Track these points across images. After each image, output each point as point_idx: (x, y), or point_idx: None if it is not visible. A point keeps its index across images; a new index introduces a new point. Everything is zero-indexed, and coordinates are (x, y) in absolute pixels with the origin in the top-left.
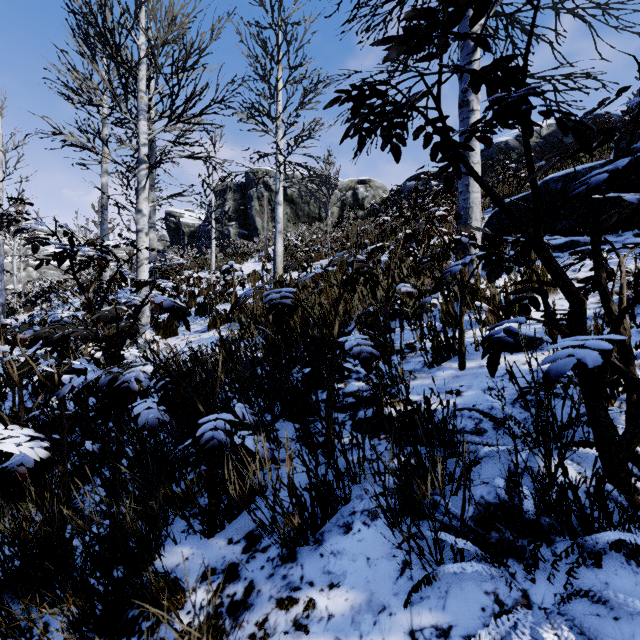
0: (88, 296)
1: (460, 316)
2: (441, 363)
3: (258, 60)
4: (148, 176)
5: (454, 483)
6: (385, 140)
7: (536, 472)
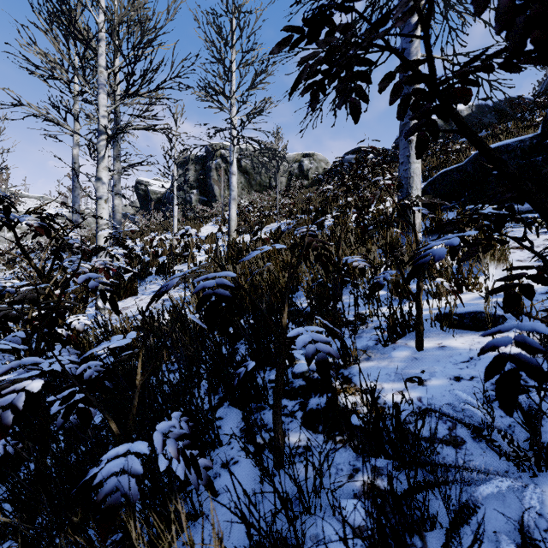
0: (34, 264)
1: (418, 292)
2: (396, 340)
3: (214, 44)
4: (107, 146)
5: (437, 528)
6: (343, 95)
7: (547, 520)
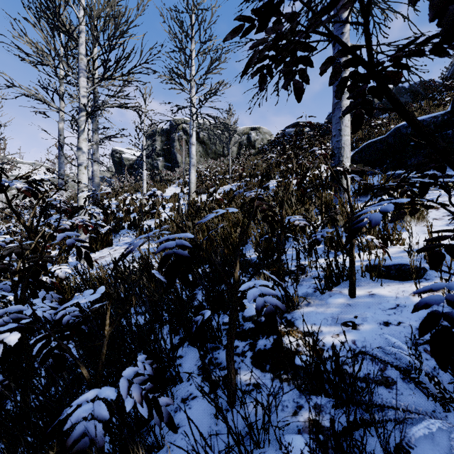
0: (23, 222)
1: (351, 248)
2: (331, 288)
3: (177, 36)
4: (86, 121)
5: None
6: (287, 77)
7: None
